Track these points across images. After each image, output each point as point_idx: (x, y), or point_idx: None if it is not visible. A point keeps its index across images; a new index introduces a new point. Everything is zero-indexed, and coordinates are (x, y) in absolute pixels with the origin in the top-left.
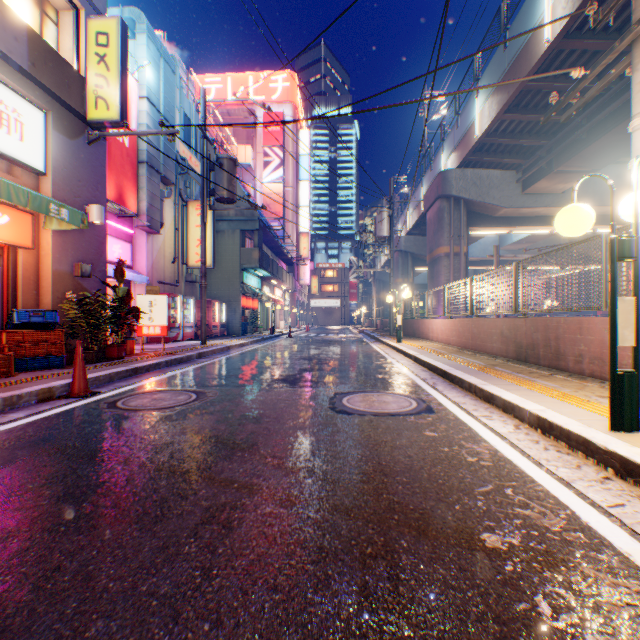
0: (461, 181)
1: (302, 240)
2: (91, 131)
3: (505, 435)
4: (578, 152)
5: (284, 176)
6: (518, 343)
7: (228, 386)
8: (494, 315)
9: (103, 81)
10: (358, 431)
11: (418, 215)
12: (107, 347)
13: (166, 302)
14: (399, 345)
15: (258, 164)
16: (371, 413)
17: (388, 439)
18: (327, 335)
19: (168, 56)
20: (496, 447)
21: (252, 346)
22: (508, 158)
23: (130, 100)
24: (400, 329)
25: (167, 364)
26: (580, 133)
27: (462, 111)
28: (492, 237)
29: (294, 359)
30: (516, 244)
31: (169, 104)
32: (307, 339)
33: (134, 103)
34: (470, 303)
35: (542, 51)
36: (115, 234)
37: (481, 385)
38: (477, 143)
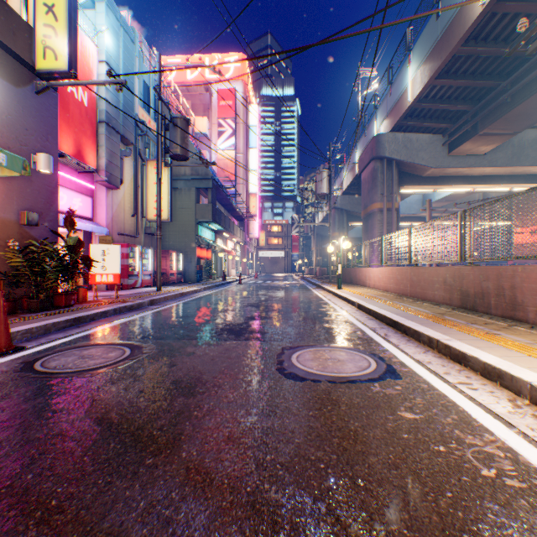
0: (393, 144)
1: (251, 199)
2: (40, 81)
3: (508, 419)
4: (503, 115)
5: (236, 144)
6: (464, 291)
7: (169, 338)
8: (427, 264)
9: (51, 31)
10: (315, 411)
11: (353, 176)
12: (55, 295)
13: (119, 251)
14: (340, 292)
15: (213, 134)
16: (327, 378)
17: (357, 427)
18: (273, 282)
19: (127, 26)
20: (509, 444)
21: (204, 292)
22: (436, 123)
23: (89, 63)
24: (338, 276)
25: (115, 312)
26: (506, 96)
27: (395, 80)
28: (416, 196)
29: (242, 306)
30: (437, 202)
31: (128, 70)
32: (255, 285)
33: (93, 66)
34: (409, 252)
35: (476, 14)
36: (75, 188)
37: (445, 341)
38: (409, 108)
